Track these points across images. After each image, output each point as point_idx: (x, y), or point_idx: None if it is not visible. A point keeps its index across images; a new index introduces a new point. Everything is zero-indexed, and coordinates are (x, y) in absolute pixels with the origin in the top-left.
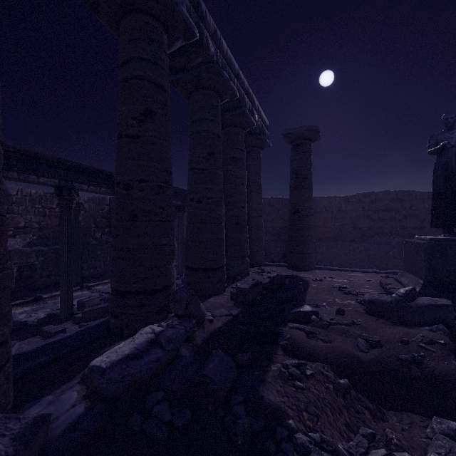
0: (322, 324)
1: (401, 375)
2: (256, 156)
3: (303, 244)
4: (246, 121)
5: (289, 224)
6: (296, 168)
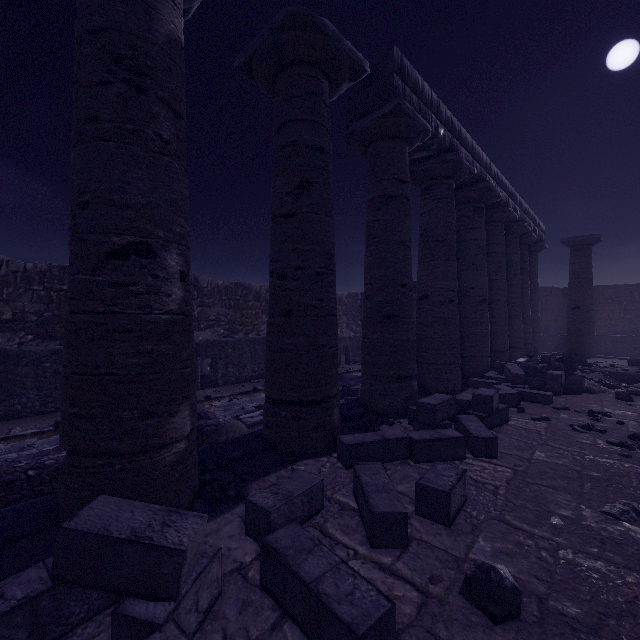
0: (599, 367)
1: (634, 376)
2: (533, 259)
3: (583, 335)
4: (531, 240)
5: (568, 318)
6: (576, 270)
